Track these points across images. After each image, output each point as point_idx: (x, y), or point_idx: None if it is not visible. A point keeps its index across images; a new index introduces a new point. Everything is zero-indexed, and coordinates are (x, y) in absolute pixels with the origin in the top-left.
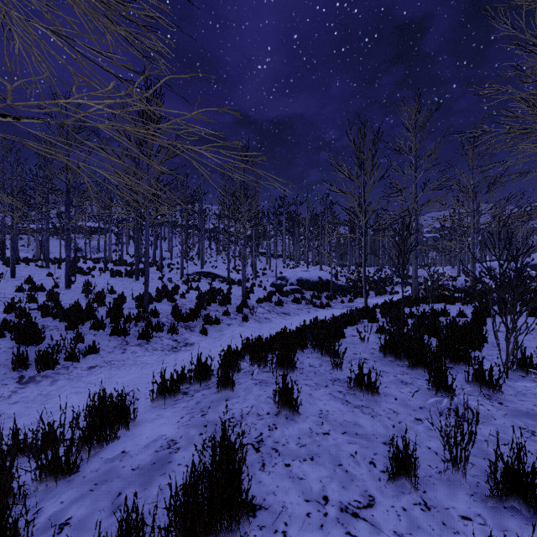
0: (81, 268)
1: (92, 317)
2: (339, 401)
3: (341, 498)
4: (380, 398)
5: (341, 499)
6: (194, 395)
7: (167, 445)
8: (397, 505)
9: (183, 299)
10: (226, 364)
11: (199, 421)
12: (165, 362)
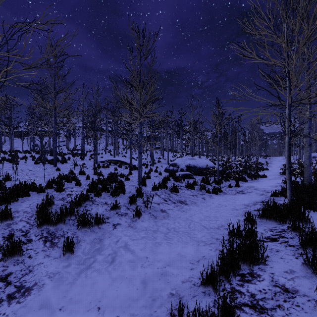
0: (17, 156)
1: None
2: None
3: None
4: None
5: None
6: None
7: None
8: None
9: (78, 186)
10: None
11: None
12: None
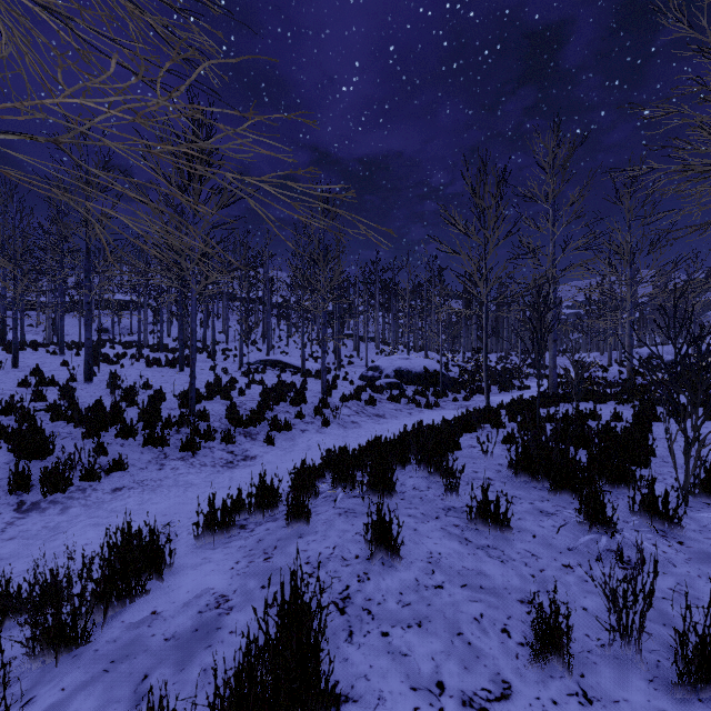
0: (107, 354)
1: (119, 421)
2: (455, 539)
3: (463, 685)
4: (512, 534)
5: (462, 687)
6: (254, 530)
7: (215, 602)
8: (544, 696)
9: (242, 396)
10: (300, 486)
11: (260, 568)
12: (217, 483)
